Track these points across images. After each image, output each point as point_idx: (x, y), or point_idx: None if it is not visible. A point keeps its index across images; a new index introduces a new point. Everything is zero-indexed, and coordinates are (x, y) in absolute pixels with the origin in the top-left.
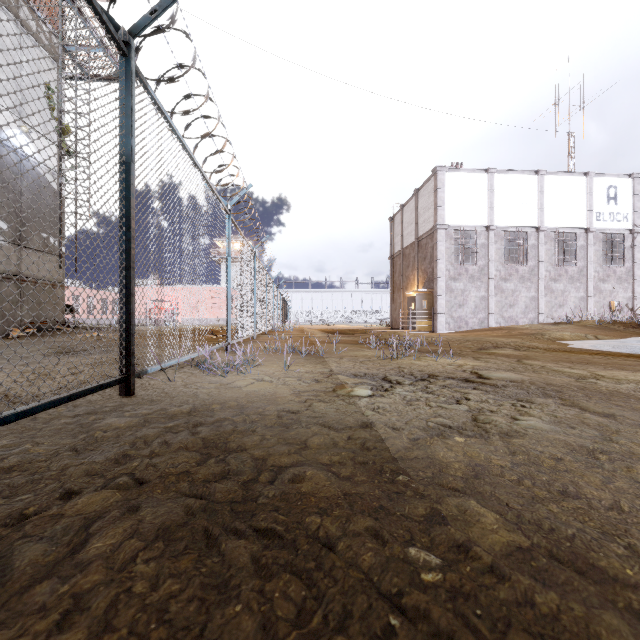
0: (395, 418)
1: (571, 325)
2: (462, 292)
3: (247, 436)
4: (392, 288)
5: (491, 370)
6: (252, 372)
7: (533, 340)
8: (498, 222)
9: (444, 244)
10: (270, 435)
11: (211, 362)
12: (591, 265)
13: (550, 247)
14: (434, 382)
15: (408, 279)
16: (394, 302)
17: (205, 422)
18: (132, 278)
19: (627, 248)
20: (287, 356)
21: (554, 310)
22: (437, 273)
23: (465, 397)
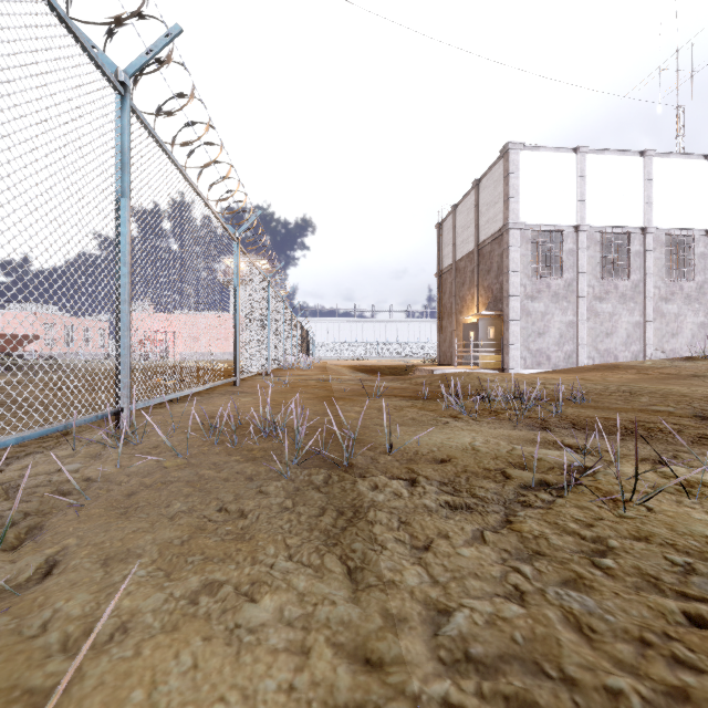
0: None
1: None
2: (542, 316)
3: None
4: (440, 313)
5: None
6: None
7: None
8: (591, 220)
9: (518, 249)
10: None
11: None
12: None
13: (660, 255)
14: None
15: (463, 300)
16: (443, 331)
17: None
18: None
19: None
20: (241, 464)
21: (665, 340)
22: (509, 289)
23: None
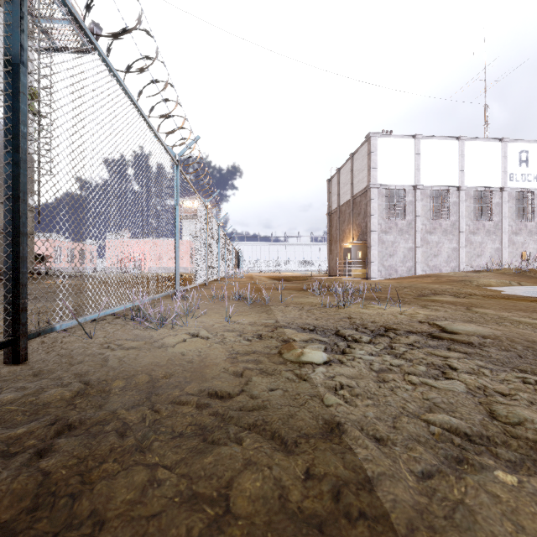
0: (373, 414)
1: (491, 273)
2: (392, 243)
3: (126, 470)
4: (330, 240)
5: (449, 321)
6: (189, 324)
7: (466, 287)
8: (424, 182)
9: (376, 201)
10: (170, 462)
11: (146, 313)
12: (505, 220)
13: (469, 204)
14: (396, 339)
15: (344, 232)
16: (331, 253)
17: (79, 424)
18: (22, 213)
19: (536, 205)
20: (232, 304)
21: (473, 259)
22: (370, 227)
23: (448, 365)
